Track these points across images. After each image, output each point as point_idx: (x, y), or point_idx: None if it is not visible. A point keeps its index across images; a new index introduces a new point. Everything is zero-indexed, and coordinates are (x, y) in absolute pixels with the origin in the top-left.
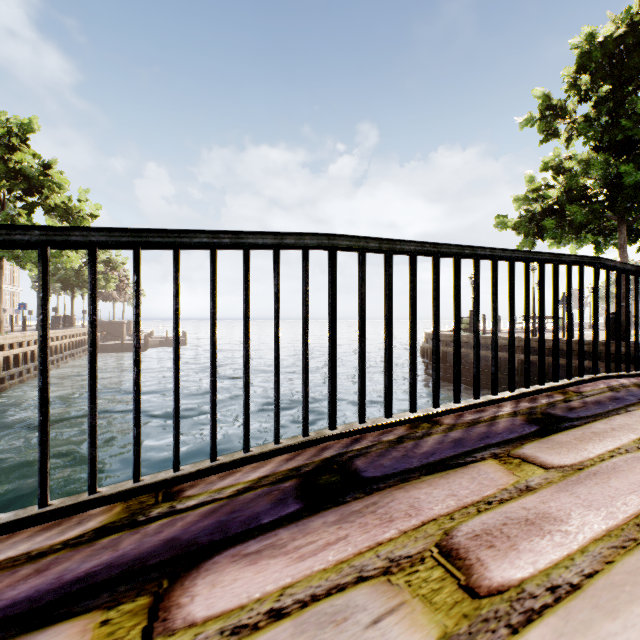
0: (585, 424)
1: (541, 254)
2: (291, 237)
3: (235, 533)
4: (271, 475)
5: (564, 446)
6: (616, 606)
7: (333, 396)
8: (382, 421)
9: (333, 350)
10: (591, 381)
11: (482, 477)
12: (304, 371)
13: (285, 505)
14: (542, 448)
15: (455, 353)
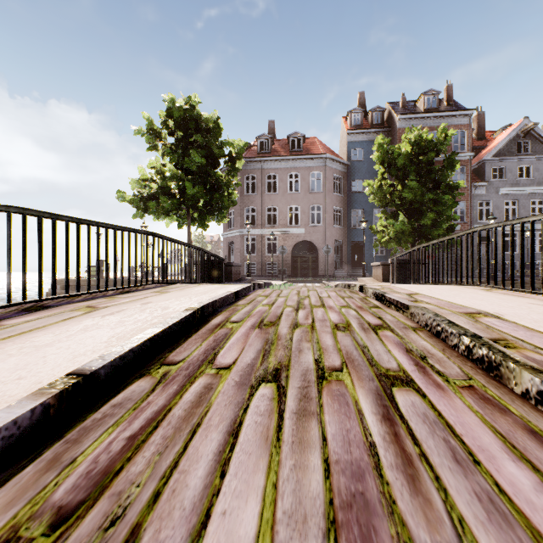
0: (139, 291)
1: (129, 228)
2: (3, 207)
3: (4, 318)
4: (1, 312)
5: (129, 295)
6: (126, 304)
7: (26, 284)
8: (52, 297)
9: (26, 263)
10: (151, 284)
11: (100, 300)
12: (10, 271)
13: (21, 313)
14: (122, 295)
15: (89, 268)
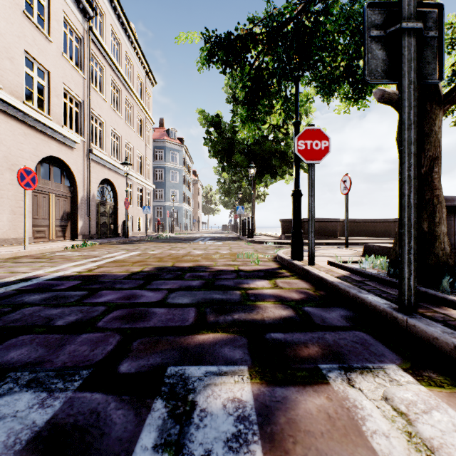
0: None
1: None
2: None
3: None
4: None
5: None
6: None
7: None
8: None
9: None
10: None
11: None
12: None
13: None
14: None
15: None
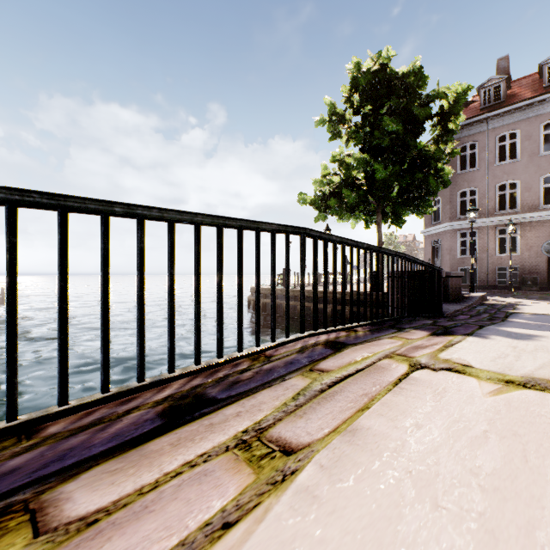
0: (219, 409)
1: (236, 220)
2: None
3: None
4: None
5: (141, 462)
6: None
7: None
8: None
9: None
10: (295, 341)
11: None
12: None
13: None
14: (105, 473)
15: (102, 332)
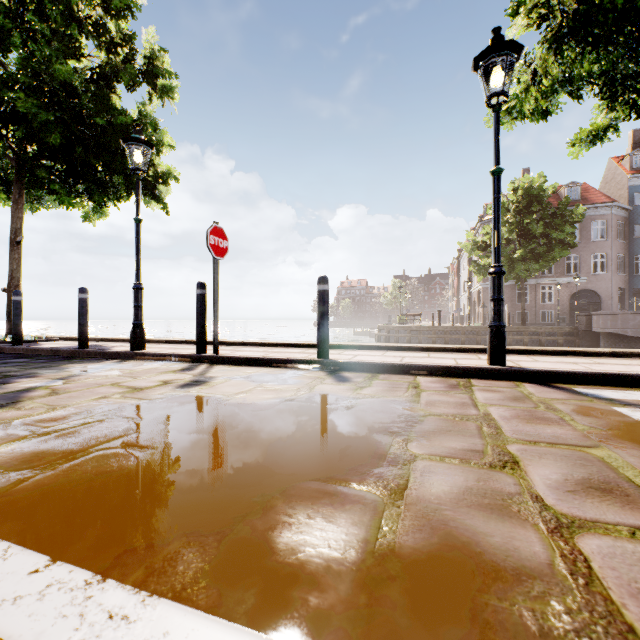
0: None
1: None
2: None
3: None
4: None
5: None
6: None
7: None
8: None
9: None
10: None
11: None
12: None
13: None
14: None
15: None
